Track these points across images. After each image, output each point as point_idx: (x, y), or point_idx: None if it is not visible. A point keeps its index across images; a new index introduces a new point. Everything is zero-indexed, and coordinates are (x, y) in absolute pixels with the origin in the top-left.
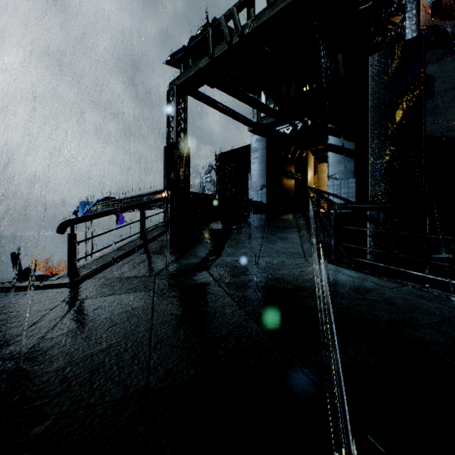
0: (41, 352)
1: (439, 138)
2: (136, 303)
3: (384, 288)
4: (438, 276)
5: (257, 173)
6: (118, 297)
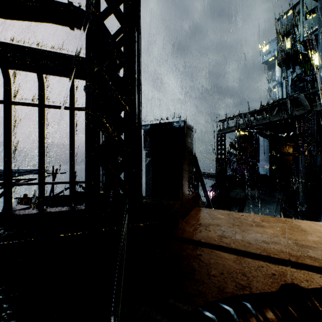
0: None
1: None
2: None
3: None
4: None
5: (263, 158)
6: None
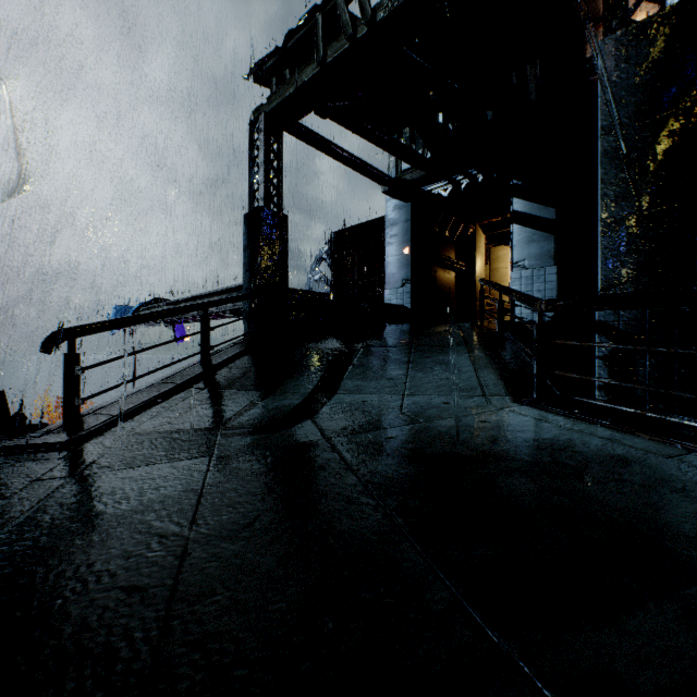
0: None
1: None
2: (170, 487)
3: (653, 456)
4: None
5: (395, 260)
6: (140, 472)
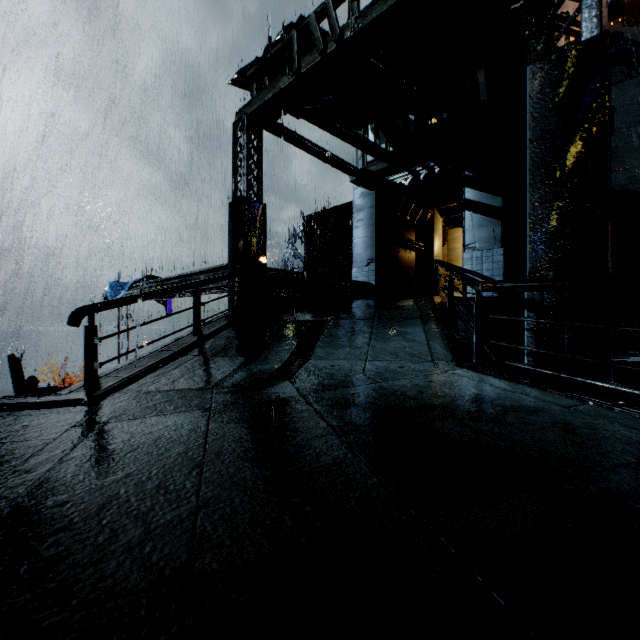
0: (27, 508)
1: (621, 192)
2: (182, 430)
3: (556, 406)
4: (635, 389)
5: (361, 242)
6: (156, 420)
